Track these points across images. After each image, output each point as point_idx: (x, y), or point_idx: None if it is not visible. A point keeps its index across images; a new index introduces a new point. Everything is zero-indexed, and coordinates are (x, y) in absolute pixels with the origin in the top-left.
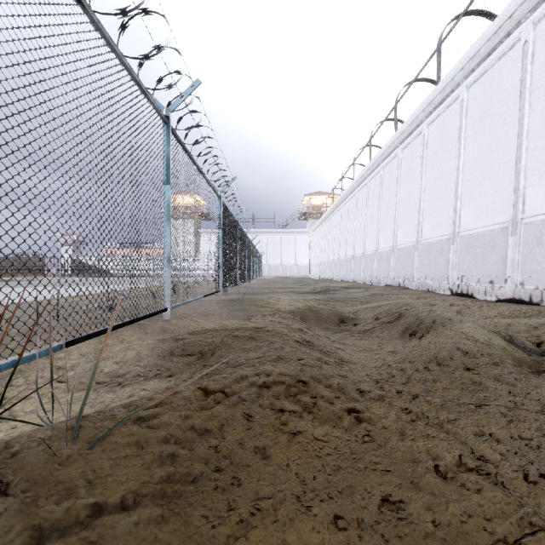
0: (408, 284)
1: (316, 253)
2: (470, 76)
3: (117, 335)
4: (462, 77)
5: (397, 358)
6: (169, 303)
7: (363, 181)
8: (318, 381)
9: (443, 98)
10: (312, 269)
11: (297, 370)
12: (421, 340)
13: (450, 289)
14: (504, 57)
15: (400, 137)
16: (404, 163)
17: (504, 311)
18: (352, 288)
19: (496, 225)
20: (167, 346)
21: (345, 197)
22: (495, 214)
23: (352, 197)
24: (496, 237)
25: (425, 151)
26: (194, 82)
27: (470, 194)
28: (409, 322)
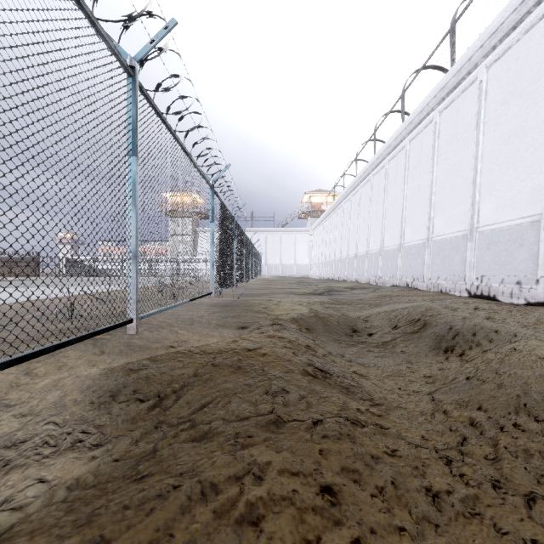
0: (417, 285)
1: (316, 252)
2: (490, 54)
3: (58, 359)
4: (481, 57)
5: (454, 399)
6: (135, 312)
7: (366, 177)
8: (355, 480)
9: (458, 81)
10: (313, 268)
11: (315, 456)
12: (463, 359)
13: (468, 290)
14: (533, 29)
15: (408, 127)
16: (412, 155)
17: (542, 317)
18: (356, 288)
19: (524, 218)
20: (110, 383)
21: (347, 193)
22: (522, 206)
23: (354, 194)
24: (525, 232)
25: (436, 140)
26: (168, 22)
27: (491, 185)
28: (439, 333)
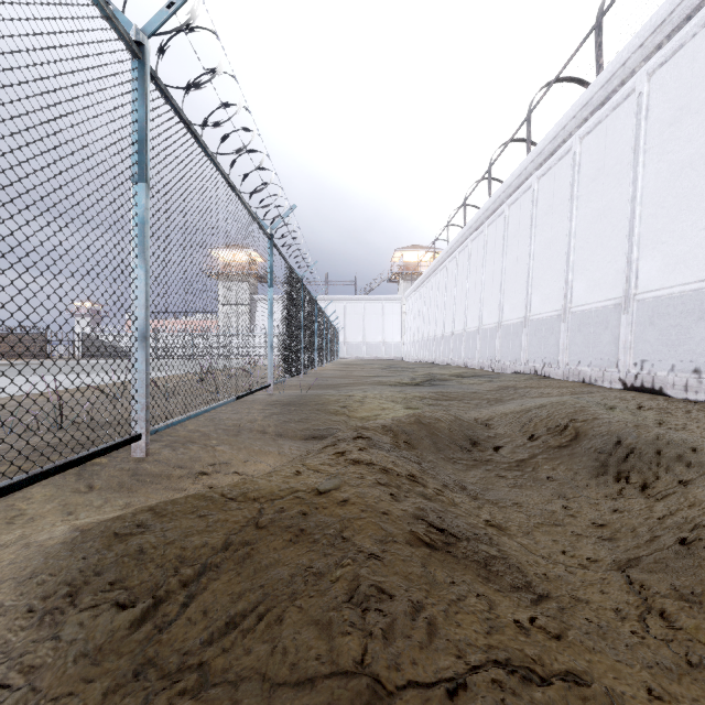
0: (550, 372)
1: (411, 327)
2: (654, 56)
3: (12, 503)
4: (641, 60)
5: (672, 587)
6: (144, 424)
7: (478, 227)
8: None
9: (606, 95)
10: (406, 349)
11: None
12: (648, 494)
13: (622, 380)
14: None
15: (536, 160)
16: (541, 197)
17: None
18: (466, 376)
19: (704, 281)
20: (73, 566)
21: (452, 250)
22: (701, 264)
23: (462, 250)
24: None
25: (576, 176)
26: None
27: (655, 236)
28: (603, 449)
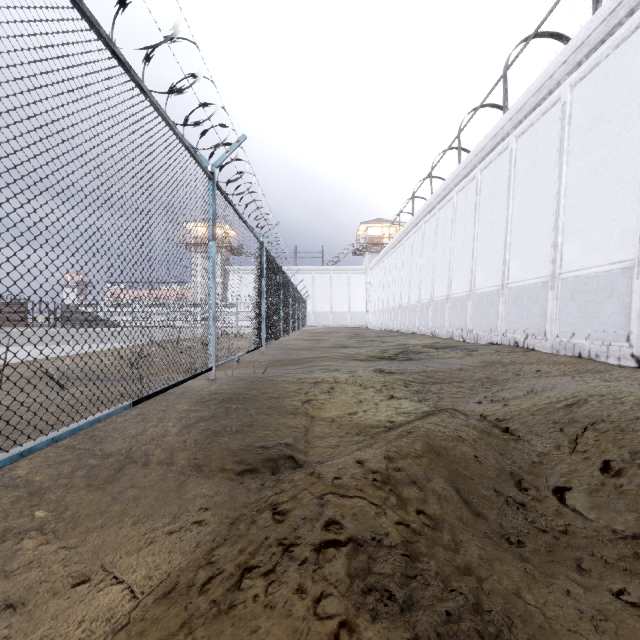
0: (534, 344)
1: (375, 296)
2: None
3: None
4: None
5: None
6: None
7: (446, 195)
8: None
9: (608, 31)
10: (371, 317)
11: None
12: None
13: (636, 356)
14: None
15: (515, 117)
16: (521, 156)
17: None
18: (440, 348)
19: None
20: None
21: (418, 220)
22: None
23: (428, 220)
24: None
25: (566, 128)
26: None
27: None
28: None
